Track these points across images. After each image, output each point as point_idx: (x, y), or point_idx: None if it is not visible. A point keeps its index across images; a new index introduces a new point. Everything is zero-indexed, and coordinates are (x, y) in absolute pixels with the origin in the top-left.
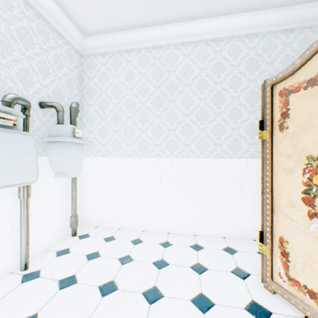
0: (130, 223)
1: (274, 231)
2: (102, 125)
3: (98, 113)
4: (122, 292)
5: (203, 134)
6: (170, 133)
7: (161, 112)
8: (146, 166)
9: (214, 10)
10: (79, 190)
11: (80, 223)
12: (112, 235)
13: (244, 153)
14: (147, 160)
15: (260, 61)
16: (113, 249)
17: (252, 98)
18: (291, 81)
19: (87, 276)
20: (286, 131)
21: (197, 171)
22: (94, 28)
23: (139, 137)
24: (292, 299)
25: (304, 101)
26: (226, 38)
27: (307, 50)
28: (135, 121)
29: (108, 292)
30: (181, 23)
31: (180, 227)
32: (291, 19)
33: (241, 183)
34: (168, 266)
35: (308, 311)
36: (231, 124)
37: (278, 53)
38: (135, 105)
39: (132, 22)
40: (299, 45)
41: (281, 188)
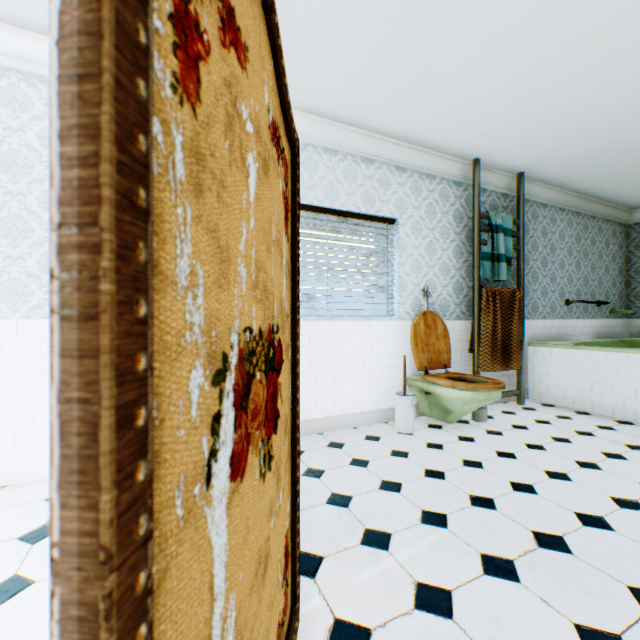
0: None
1: None
2: None
3: None
4: None
5: None
6: (11, 264)
7: None
8: None
9: None
10: None
11: None
12: None
13: None
14: None
15: None
16: None
17: None
18: None
19: None
20: None
21: None
22: None
23: None
24: None
25: None
26: None
27: None
28: None
29: None
30: (35, 35)
31: (39, 466)
32: None
33: None
34: None
35: None
36: None
37: None
38: None
39: None
40: None
41: None
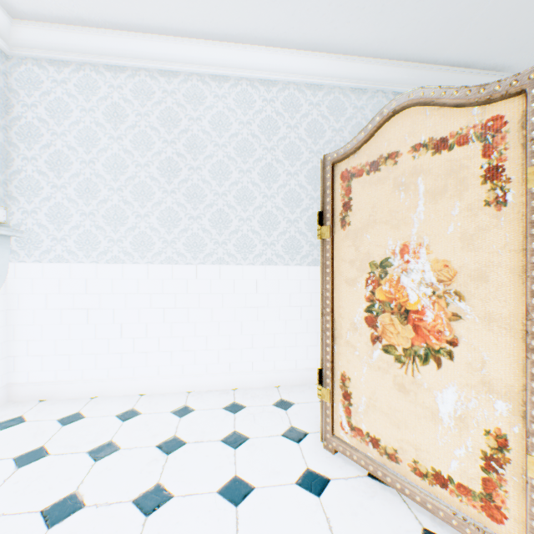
0: (118, 385)
1: (335, 366)
2: (55, 201)
3: (46, 176)
4: (94, 510)
5: (247, 228)
6: (193, 223)
7: (177, 186)
8: (149, 280)
9: (262, 35)
10: (0, 329)
11: (1, 398)
12: (78, 411)
13: (305, 258)
14: (150, 269)
15: (326, 126)
16: (77, 437)
17: (315, 177)
18: (354, 162)
19: (14, 498)
20: (349, 228)
21: (236, 286)
22: (37, 8)
23: (135, 227)
24: (355, 455)
25: (367, 190)
26: (281, 82)
27: (370, 123)
28: (127, 199)
29: (63, 517)
30: (210, 42)
31: (210, 379)
32: (363, 75)
33: (301, 302)
34: (184, 446)
35: (371, 465)
36: (287, 214)
37: (347, 119)
38: (128, 169)
39: (121, 17)
40: (372, 113)
41: (344, 306)
